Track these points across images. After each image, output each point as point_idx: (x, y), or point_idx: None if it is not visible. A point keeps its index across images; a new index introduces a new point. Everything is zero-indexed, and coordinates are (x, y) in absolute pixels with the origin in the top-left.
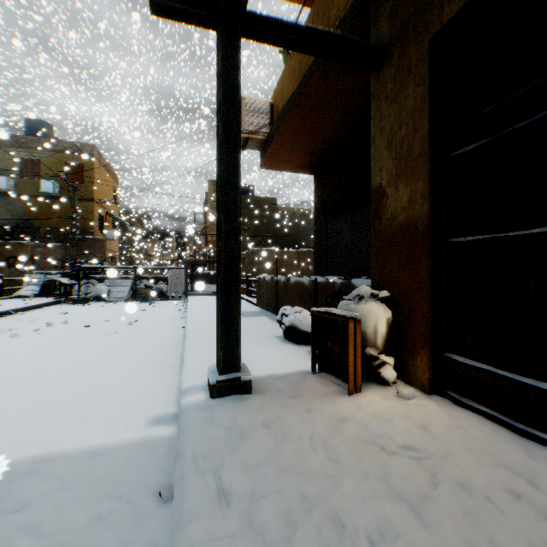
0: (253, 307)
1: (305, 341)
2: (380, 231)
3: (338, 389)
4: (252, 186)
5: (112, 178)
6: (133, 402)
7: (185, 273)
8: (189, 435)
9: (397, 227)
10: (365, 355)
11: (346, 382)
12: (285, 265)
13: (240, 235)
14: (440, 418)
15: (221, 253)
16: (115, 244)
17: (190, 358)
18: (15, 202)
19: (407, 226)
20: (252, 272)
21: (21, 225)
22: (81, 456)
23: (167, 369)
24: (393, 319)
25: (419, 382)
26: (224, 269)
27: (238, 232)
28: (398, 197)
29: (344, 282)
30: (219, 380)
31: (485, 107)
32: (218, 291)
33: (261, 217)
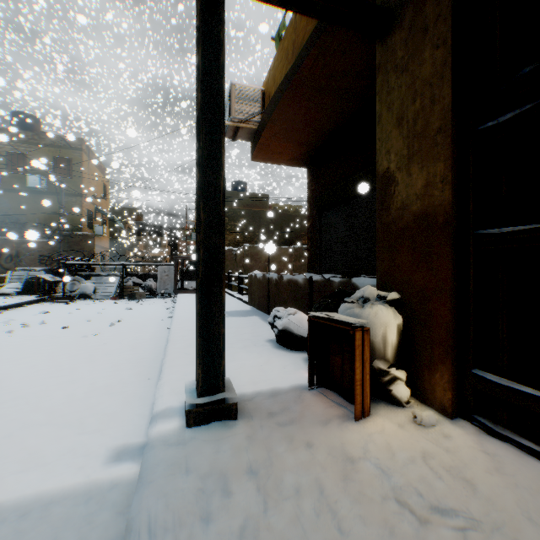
0: (244, 305)
1: (300, 347)
2: (388, 222)
3: (341, 411)
4: (244, 183)
5: (102, 173)
6: (96, 426)
7: (175, 270)
8: (150, 490)
9: (410, 218)
10: (372, 368)
11: (351, 402)
12: (277, 262)
13: (223, 226)
14: (474, 456)
15: (200, 247)
16: (105, 241)
17: (168, 369)
18: (1, 197)
19: (422, 216)
20: (244, 268)
21: (7, 220)
22: (10, 514)
23: (143, 380)
24: (404, 325)
25: (438, 402)
26: (203, 267)
27: (221, 223)
28: (411, 182)
29: (343, 281)
30: (197, 403)
31: (528, 64)
32: (196, 294)
33: (254, 213)
